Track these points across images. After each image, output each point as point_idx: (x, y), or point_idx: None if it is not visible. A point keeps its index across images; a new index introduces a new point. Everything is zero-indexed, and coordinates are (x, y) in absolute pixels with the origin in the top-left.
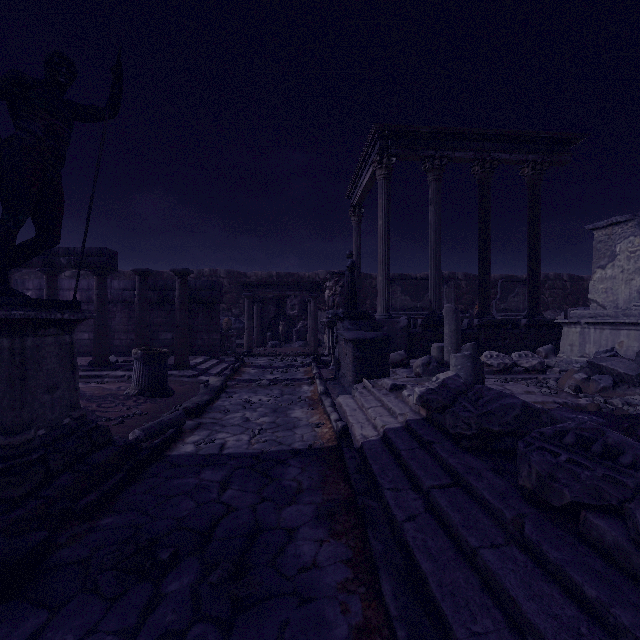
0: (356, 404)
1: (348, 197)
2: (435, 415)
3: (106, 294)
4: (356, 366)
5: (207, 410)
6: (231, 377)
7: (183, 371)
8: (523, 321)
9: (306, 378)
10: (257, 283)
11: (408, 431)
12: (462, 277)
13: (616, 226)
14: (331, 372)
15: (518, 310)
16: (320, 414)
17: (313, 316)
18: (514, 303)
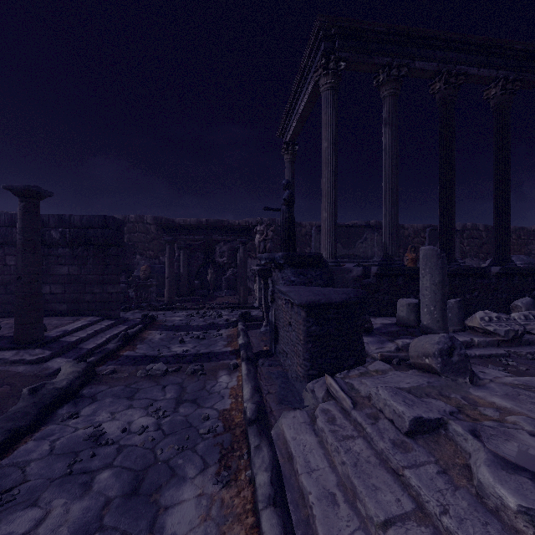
0: (328, 465)
1: (280, 135)
2: None
3: None
4: (311, 350)
5: None
6: (115, 353)
7: (23, 351)
8: (494, 269)
9: (228, 352)
10: (179, 226)
11: None
12: None
13: None
14: (263, 338)
15: None
16: (243, 525)
17: (242, 263)
18: None
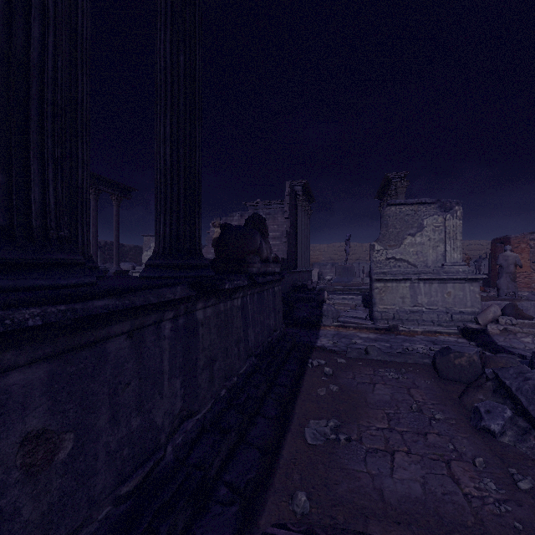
0: None
1: None
2: None
3: None
4: None
5: None
6: None
7: None
8: (114, 271)
9: None
10: None
11: None
12: None
13: (151, 237)
14: None
15: None
16: None
17: None
18: None
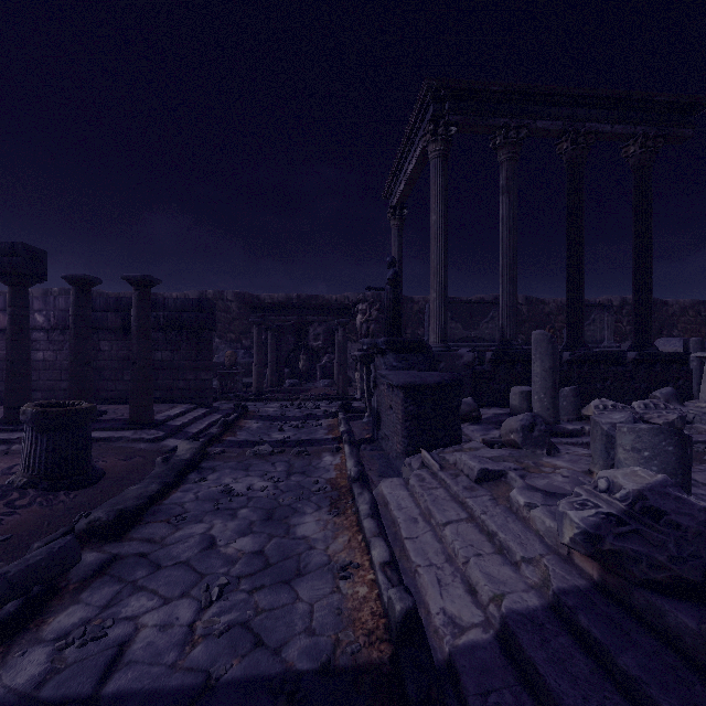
0: (415, 505)
1: (386, 196)
2: (644, 597)
3: (26, 314)
4: (408, 428)
5: (145, 517)
6: (219, 438)
7: (141, 431)
8: (630, 355)
9: (330, 439)
10: (269, 305)
11: (572, 633)
12: (523, 301)
13: None
14: (366, 428)
15: (595, 341)
16: (350, 531)
17: (341, 348)
18: (590, 332)
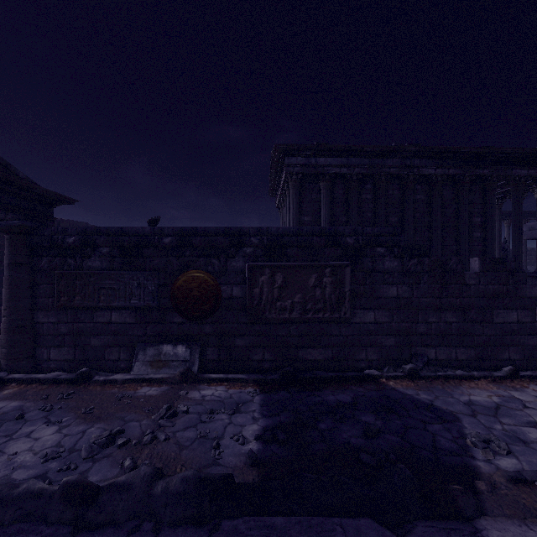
0: None
1: None
2: None
3: None
4: None
5: None
6: None
7: None
8: None
9: None
10: None
11: None
12: None
13: None
14: None
15: None
16: None
17: None
18: None
